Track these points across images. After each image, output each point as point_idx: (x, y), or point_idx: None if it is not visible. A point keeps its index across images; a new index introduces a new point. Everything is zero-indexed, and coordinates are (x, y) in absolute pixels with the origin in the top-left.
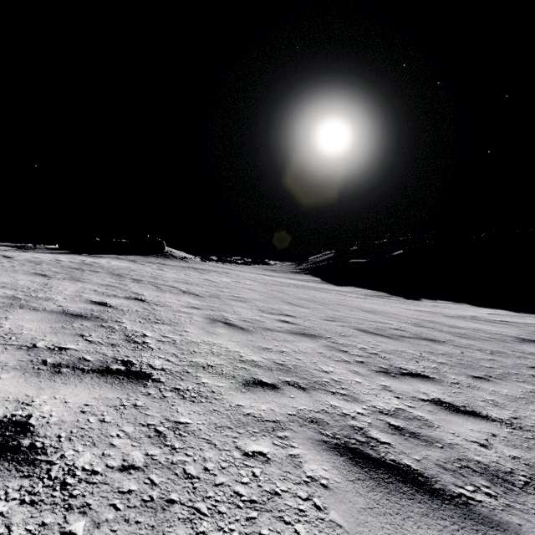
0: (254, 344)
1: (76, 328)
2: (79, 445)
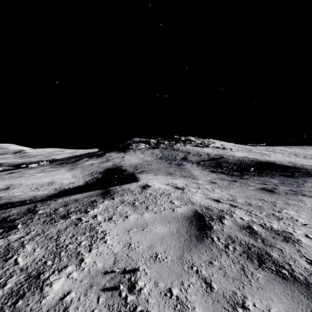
0: (281, 152)
1: (264, 150)
2: (264, 151)
